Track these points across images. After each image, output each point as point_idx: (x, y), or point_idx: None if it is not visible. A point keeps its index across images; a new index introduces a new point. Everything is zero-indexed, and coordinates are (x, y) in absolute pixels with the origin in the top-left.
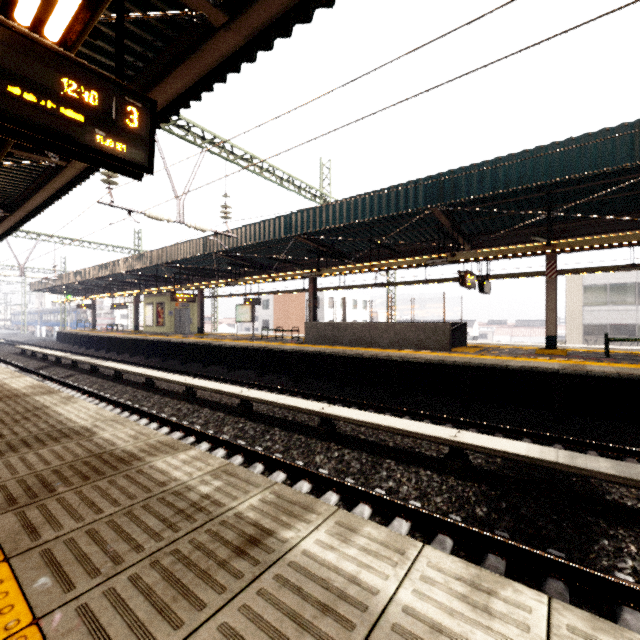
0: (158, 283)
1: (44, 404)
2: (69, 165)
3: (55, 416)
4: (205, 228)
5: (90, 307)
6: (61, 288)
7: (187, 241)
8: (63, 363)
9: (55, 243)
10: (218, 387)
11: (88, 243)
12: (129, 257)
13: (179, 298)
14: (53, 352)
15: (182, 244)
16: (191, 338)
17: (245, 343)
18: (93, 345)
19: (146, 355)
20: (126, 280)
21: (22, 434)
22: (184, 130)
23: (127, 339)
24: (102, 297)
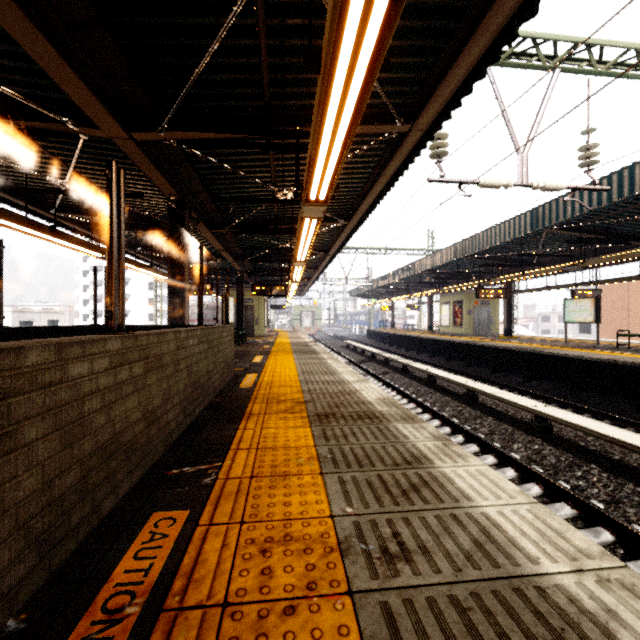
0: (453, 281)
1: (418, 448)
2: (413, 127)
3: (459, 499)
4: (558, 185)
5: (390, 308)
6: (370, 293)
7: (505, 221)
8: (376, 359)
9: (367, 254)
10: (612, 433)
11: (391, 250)
12: (430, 255)
13: (485, 294)
14: (368, 348)
15: (497, 227)
16: (499, 341)
17: (599, 354)
18: (394, 343)
19: (446, 357)
20: (423, 280)
21: (439, 562)
22: (524, 57)
23: (426, 339)
24: (401, 298)
